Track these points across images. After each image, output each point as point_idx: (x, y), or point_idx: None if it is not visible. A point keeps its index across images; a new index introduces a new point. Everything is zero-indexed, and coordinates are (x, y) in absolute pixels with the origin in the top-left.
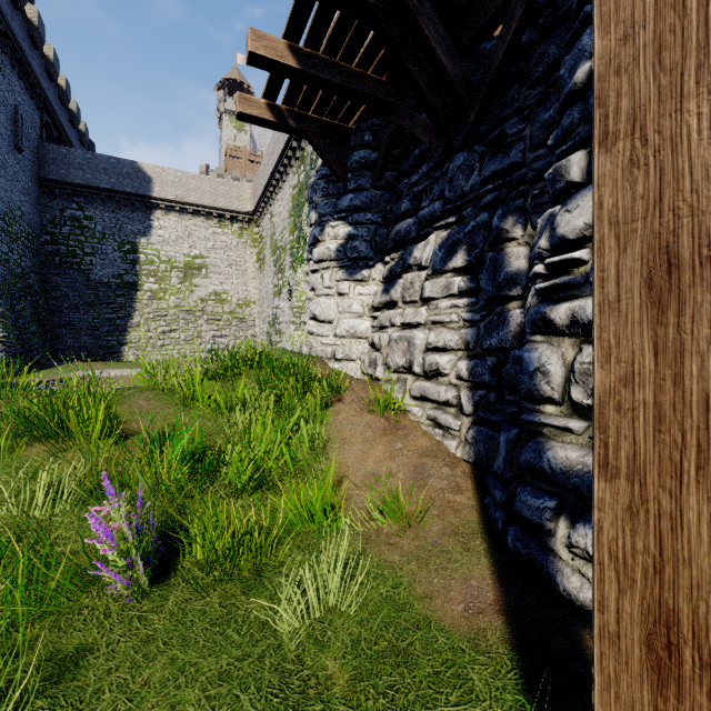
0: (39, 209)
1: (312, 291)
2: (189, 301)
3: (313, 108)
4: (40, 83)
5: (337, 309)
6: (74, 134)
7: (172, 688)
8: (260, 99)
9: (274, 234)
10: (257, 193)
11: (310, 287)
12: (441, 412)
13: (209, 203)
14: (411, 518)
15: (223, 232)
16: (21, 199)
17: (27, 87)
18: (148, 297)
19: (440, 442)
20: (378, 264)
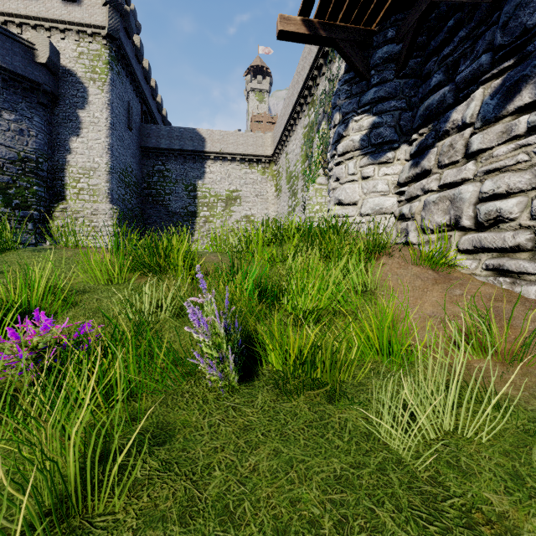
0: (141, 167)
1: (336, 182)
2: (229, 223)
3: (341, 16)
4: (141, 86)
5: (361, 191)
6: (160, 118)
7: (285, 481)
8: (296, 17)
9: (289, 168)
10: (275, 140)
11: (334, 178)
12: (508, 259)
13: (242, 152)
14: (506, 355)
15: (251, 172)
16: (131, 161)
17: (134, 89)
18: (203, 221)
19: (509, 290)
20: (402, 146)
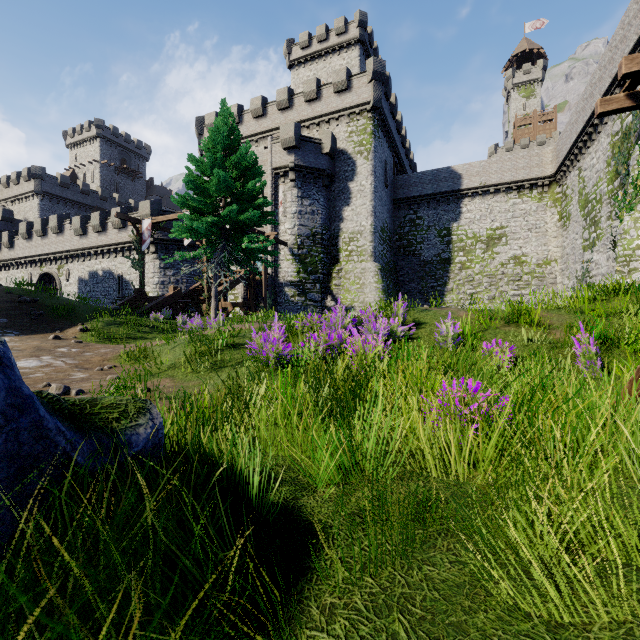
0: (392, 220)
1: None
2: (490, 267)
3: None
4: (394, 140)
5: None
6: (407, 163)
7: None
8: (619, 94)
9: (584, 189)
10: (559, 154)
11: None
12: None
13: (508, 180)
14: None
15: (522, 201)
16: (386, 216)
17: (389, 145)
18: (458, 267)
19: None
20: None
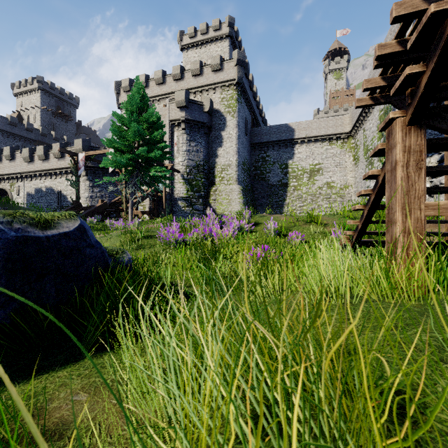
0: (250, 157)
1: None
2: (312, 189)
3: None
4: (252, 104)
5: None
6: (260, 119)
7: None
8: (366, 97)
9: (366, 142)
10: (353, 119)
11: None
12: None
13: (323, 133)
14: None
15: (331, 147)
16: (246, 154)
17: (248, 108)
18: (292, 189)
19: None
20: (434, 155)
